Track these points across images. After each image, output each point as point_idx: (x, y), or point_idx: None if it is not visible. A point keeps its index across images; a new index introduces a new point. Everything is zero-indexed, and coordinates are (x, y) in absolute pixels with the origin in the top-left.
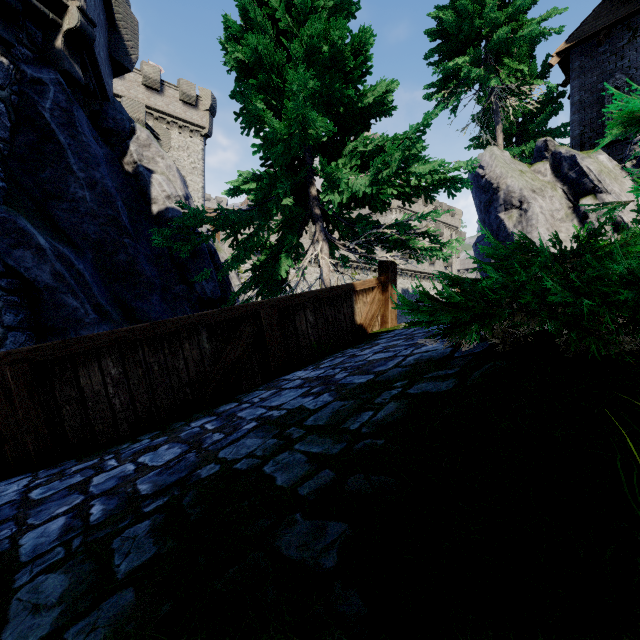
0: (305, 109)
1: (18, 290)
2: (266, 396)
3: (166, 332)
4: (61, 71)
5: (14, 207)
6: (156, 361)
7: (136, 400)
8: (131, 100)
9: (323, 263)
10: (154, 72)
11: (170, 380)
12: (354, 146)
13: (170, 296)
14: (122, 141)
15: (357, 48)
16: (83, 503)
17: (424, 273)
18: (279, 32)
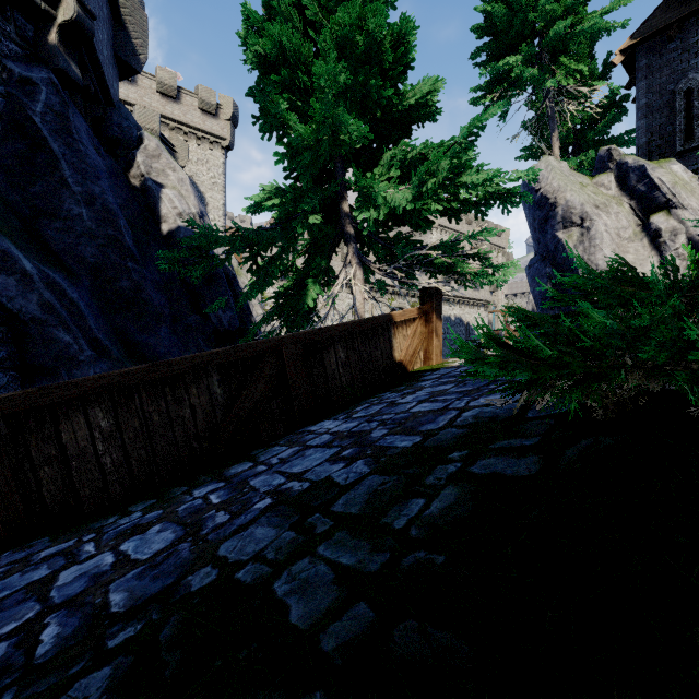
0: (335, 110)
1: None
2: (287, 456)
3: (168, 375)
4: (55, 70)
5: None
6: (156, 410)
7: (131, 457)
8: (144, 108)
9: (356, 290)
10: (170, 78)
11: (173, 432)
12: (392, 154)
13: (181, 328)
14: (129, 151)
15: (396, 39)
16: (36, 619)
17: (468, 299)
18: (305, 23)
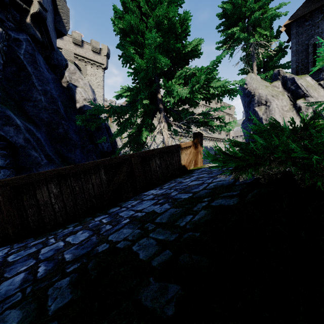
0: (155, 53)
1: (6, 147)
2: (134, 204)
3: (82, 170)
4: (29, 34)
5: (4, 104)
6: (77, 185)
7: (66, 205)
8: (66, 50)
9: (164, 133)
10: (78, 36)
11: (84, 195)
12: (180, 73)
13: (85, 150)
14: (61, 71)
15: (182, 22)
16: (34, 265)
17: (215, 138)
18: (141, 14)
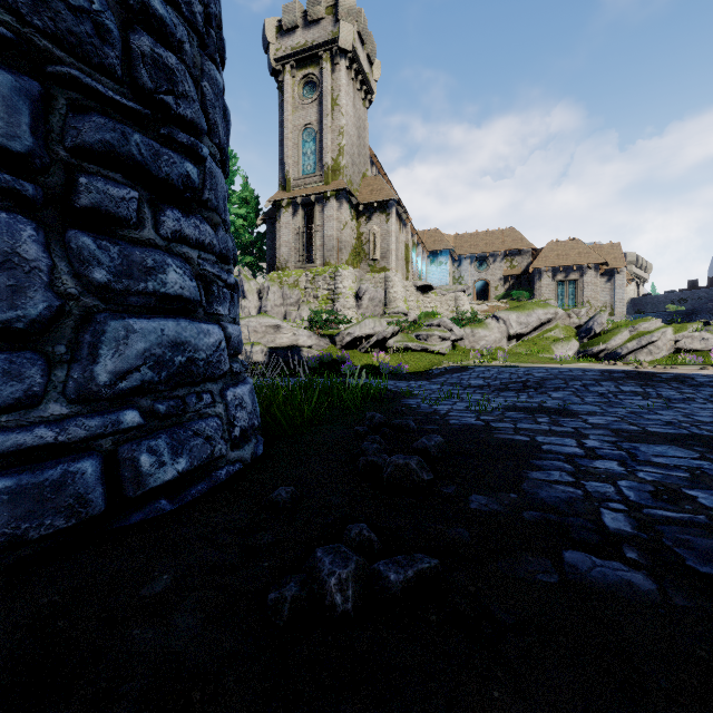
0: None
1: None
2: None
3: None
4: None
5: None
6: None
7: None
8: None
9: None
10: None
11: None
12: None
13: None
14: None
15: None
16: None
17: None
18: None
